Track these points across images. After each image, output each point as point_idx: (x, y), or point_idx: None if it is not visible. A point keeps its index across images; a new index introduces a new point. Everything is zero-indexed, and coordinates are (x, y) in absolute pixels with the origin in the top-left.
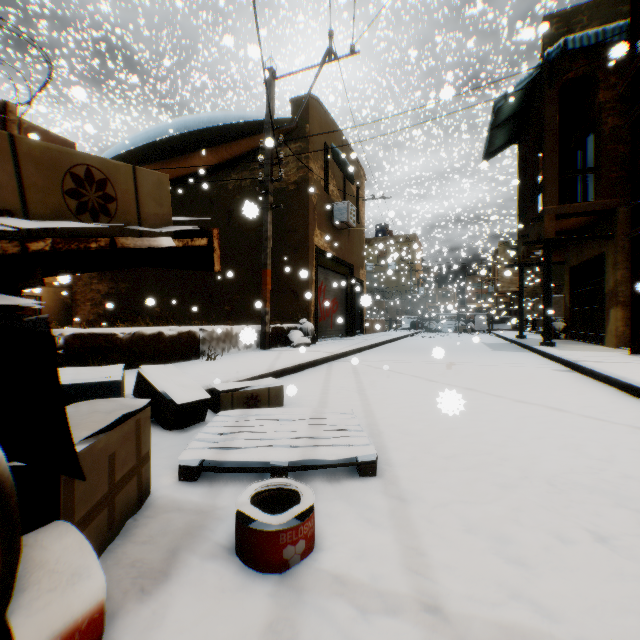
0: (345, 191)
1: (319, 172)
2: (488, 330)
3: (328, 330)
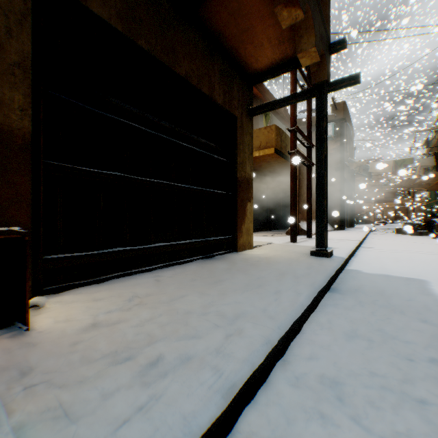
0: None
1: None
2: None
3: None
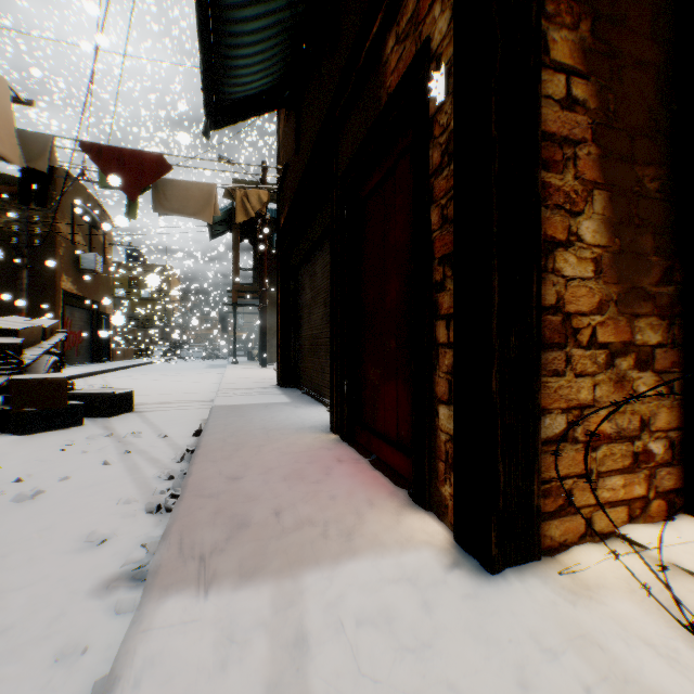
0: (93, 239)
1: (68, 228)
2: (229, 356)
3: (75, 358)
